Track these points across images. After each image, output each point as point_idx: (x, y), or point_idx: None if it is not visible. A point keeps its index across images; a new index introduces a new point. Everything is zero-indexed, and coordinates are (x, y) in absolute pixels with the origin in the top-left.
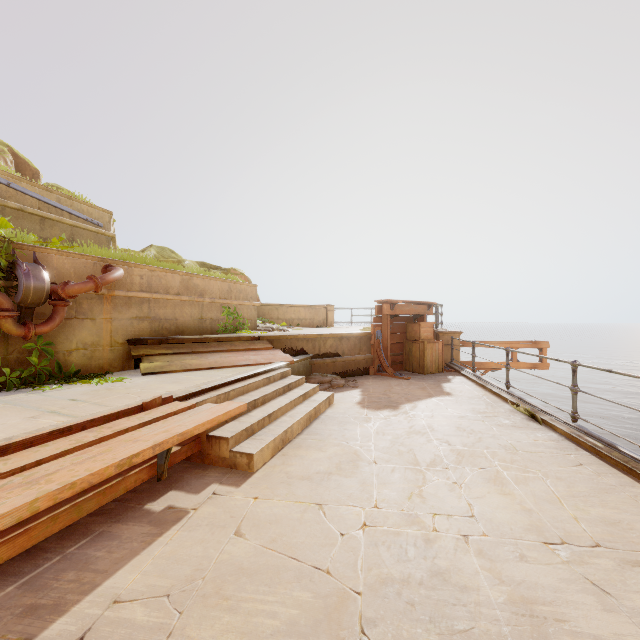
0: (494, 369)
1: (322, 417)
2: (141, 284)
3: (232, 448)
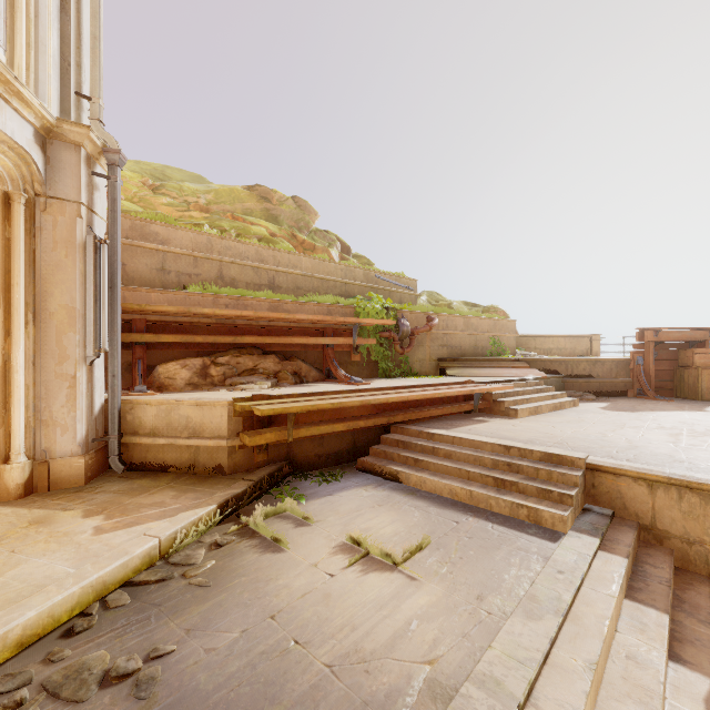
0: None
1: (565, 410)
2: (443, 325)
3: (506, 407)
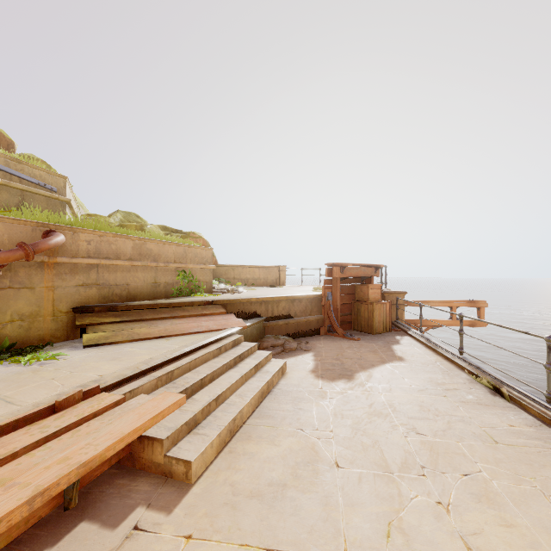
0: (435, 326)
1: (275, 391)
2: (88, 250)
3: (168, 451)
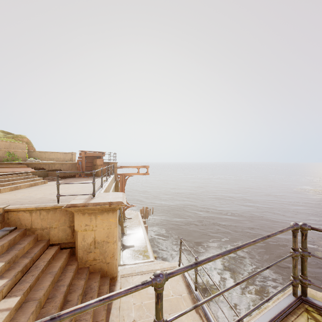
0: (132, 175)
1: (38, 185)
2: None
3: None
